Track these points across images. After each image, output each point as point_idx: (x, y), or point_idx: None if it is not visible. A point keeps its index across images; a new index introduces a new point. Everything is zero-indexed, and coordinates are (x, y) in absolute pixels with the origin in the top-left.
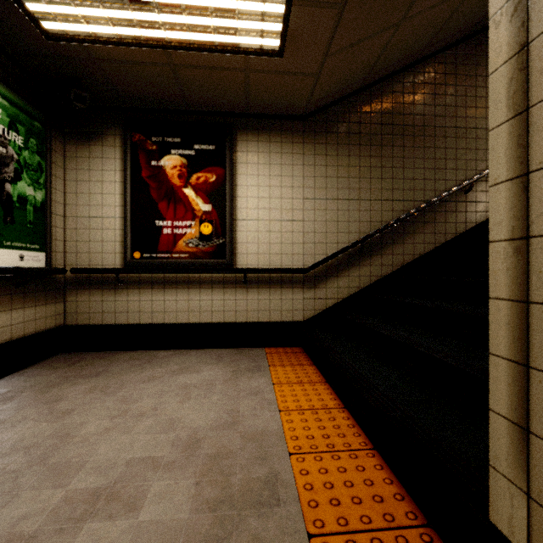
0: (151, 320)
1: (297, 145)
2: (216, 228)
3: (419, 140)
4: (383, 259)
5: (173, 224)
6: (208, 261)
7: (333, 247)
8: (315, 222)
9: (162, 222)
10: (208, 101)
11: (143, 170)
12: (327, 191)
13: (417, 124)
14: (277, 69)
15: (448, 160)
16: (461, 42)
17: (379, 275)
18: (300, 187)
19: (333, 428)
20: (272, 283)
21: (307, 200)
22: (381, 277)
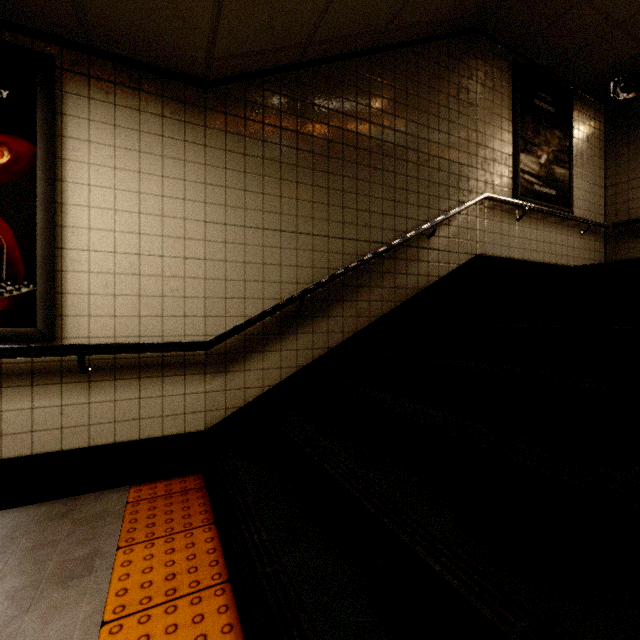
0: None
1: (194, 128)
2: (12, 263)
3: (376, 159)
4: (330, 323)
5: None
6: None
7: (257, 304)
8: (226, 263)
9: None
10: None
11: None
12: (246, 213)
13: (373, 136)
14: None
15: (409, 192)
16: (423, 43)
17: (325, 347)
18: (200, 202)
19: None
20: (145, 369)
21: (212, 225)
22: (328, 349)
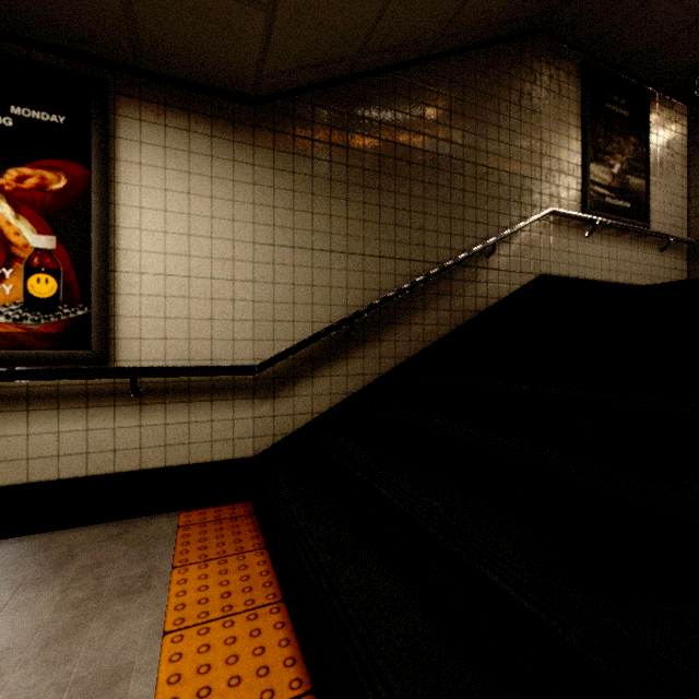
0: None
1: (242, 147)
2: (69, 286)
3: (431, 173)
4: (382, 347)
5: None
6: (46, 354)
7: (306, 328)
8: (274, 285)
9: None
10: (40, 15)
11: None
12: (295, 233)
13: (428, 149)
14: None
15: (467, 208)
16: (481, 47)
17: (377, 372)
18: (248, 223)
19: None
20: (194, 393)
21: (261, 246)
22: (379, 375)
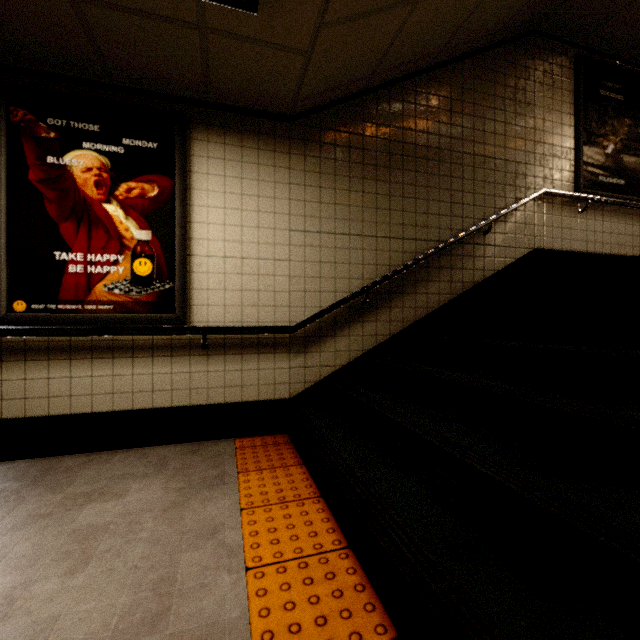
0: (47, 409)
1: (281, 155)
2: (160, 267)
3: (434, 165)
4: (391, 313)
5: (86, 258)
6: (145, 316)
7: (330, 297)
8: (305, 263)
9: (66, 255)
10: (144, 73)
11: (32, 169)
12: (321, 221)
13: (431, 145)
14: (250, 33)
15: (465, 194)
16: (479, 53)
17: (387, 334)
18: (285, 214)
19: (333, 596)
20: (246, 347)
21: (295, 232)
22: (389, 336)
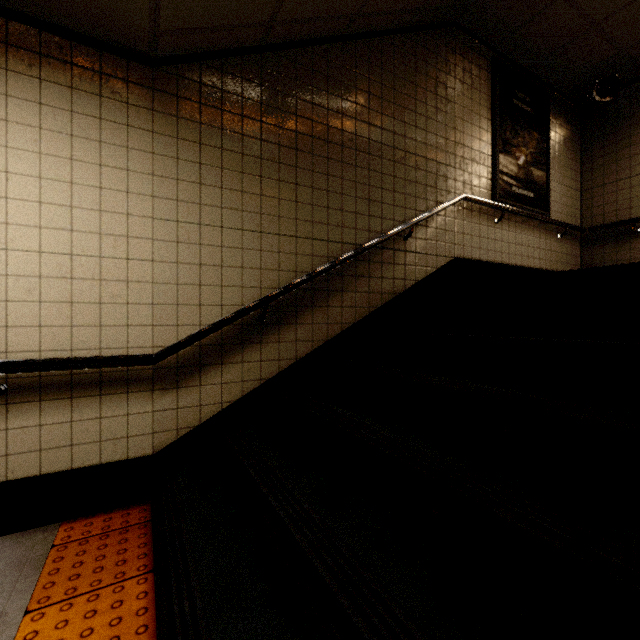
0: None
1: (139, 111)
2: None
3: (349, 154)
4: (298, 331)
5: None
6: None
7: (215, 311)
8: (178, 265)
9: None
10: None
11: None
12: (202, 209)
13: (346, 129)
14: None
15: (385, 191)
16: (399, 33)
17: (293, 357)
18: (146, 195)
19: None
20: (79, 387)
21: (161, 222)
22: (296, 359)
